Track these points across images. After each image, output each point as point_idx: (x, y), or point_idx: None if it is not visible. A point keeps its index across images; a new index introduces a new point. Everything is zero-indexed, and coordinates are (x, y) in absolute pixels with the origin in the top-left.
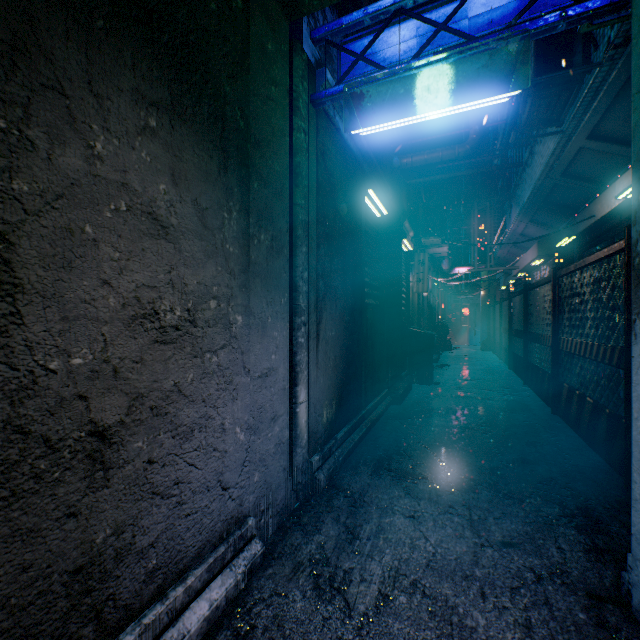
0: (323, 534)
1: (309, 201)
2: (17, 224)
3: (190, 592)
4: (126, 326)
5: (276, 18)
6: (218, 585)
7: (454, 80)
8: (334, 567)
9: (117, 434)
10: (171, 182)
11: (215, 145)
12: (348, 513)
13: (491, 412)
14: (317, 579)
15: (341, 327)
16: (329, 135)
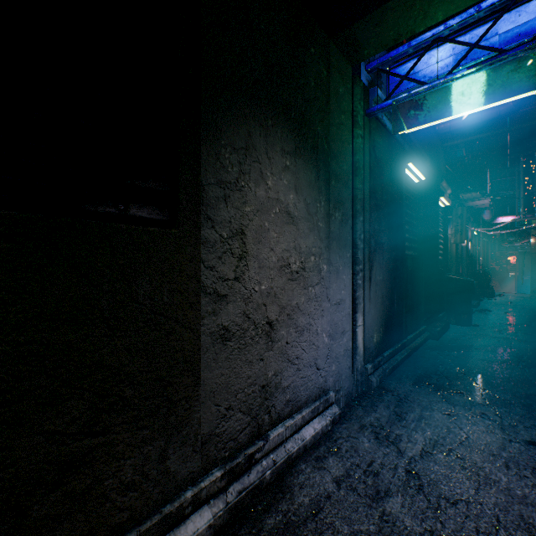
0: (378, 413)
1: (364, 184)
2: (246, 226)
3: (304, 420)
4: (278, 271)
5: (344, 69)
6: (317, 422)
7: (485, 84)
8: (388, 431)
9: (275, 325)
10: (295, 192)
11: (313, 165)
12: (395, 405)
13: (533, 353)
14: (377, 435)
15: (386, 273)
16: (378, 132)
